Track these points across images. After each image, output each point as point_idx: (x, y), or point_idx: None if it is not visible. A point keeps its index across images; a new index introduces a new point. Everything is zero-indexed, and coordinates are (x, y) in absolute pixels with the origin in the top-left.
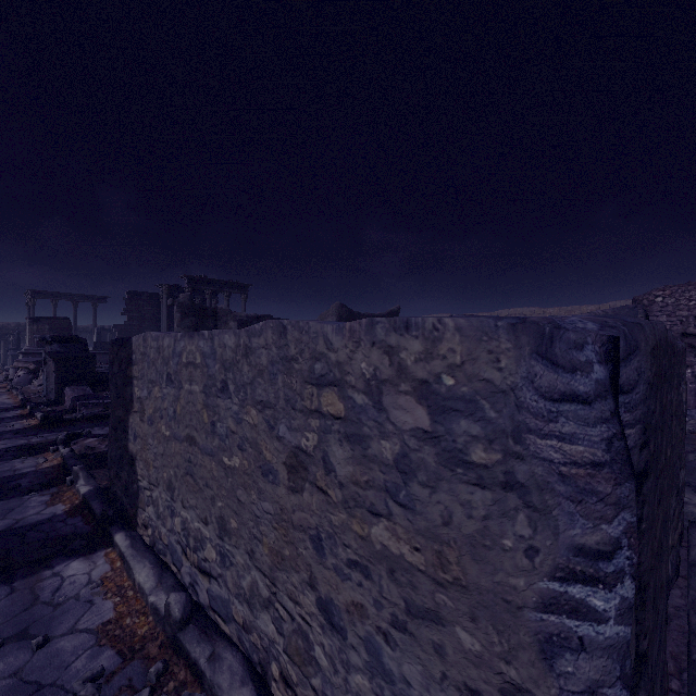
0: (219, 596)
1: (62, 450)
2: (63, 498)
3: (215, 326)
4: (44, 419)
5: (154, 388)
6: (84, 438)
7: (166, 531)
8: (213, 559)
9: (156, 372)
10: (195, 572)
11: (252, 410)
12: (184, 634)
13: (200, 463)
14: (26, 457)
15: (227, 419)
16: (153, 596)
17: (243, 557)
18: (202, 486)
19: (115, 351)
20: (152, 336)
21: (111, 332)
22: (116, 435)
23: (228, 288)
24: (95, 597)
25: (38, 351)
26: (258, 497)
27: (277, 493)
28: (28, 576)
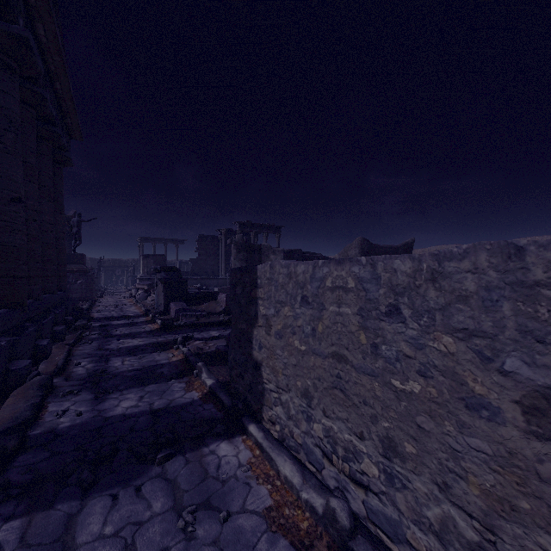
0: (381, 512)
1: (183, 349)
2: (194, 387)
3: (260, 259)
4: (162, 324)
5: (284, 308)
6: (193, 341)
7: (300, 432)
8: (375, 475)
9: (285, 294)
10: (344, 479)
11: (445, 337)
12: (355, 544)
13: (355, 381)
14: (160, 351)
15: (398, 343)
16: (305, 493)
17: (426, 485)
18: (358, 403)
19: (238, 277)
20: (281, 264)
21: (187, 264)
22: (240, 343)
23: (266, 230)
24: (249, 480)
25: (147, 277)
26: (457, 430)
27: (500, 433)
28: (193, 450)
